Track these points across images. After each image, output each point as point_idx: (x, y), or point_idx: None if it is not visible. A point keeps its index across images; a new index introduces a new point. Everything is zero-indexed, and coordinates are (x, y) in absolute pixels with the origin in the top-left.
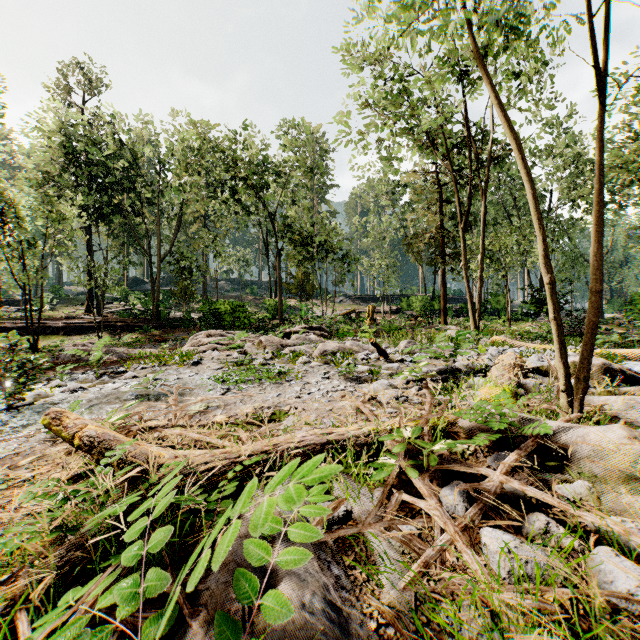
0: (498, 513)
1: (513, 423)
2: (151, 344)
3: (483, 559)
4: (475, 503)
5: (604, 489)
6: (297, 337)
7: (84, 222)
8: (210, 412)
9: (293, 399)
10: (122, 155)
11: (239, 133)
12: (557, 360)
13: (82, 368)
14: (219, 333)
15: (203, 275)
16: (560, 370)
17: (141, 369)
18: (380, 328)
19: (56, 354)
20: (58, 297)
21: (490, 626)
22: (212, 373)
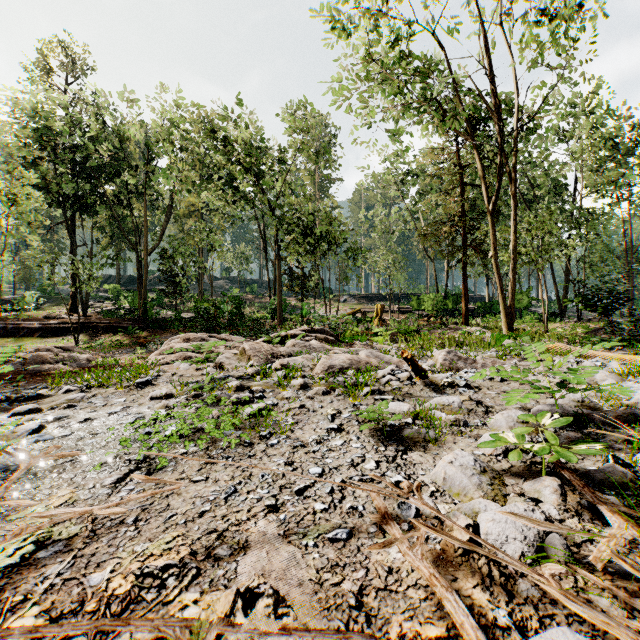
0: None
1: None
2: (133, 347)
3: None
4: None
5: None
6: (293, 343)
7: (66, 213)
8: (26, 576)
9: (259, 518)
10: (107, 140)
11: (232, 111)
12: None
13: (7, 385)
14: (199, 337)
15: (199, 273)
16: None
17: (64, 392)
18: (390, 329)
19: (5, 362)
20: (47, 296)
21: None
22: (149, 408)
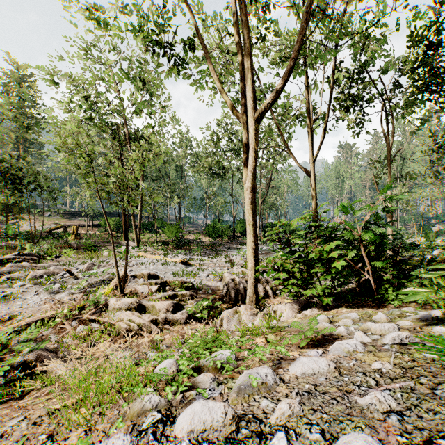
0: (83, 323)
1: (100, 301)
2: None
3: (76, 332)
4: (78, 322)
5: (110, 312)
6: (12, 265)
7: None
8: None
9: (19, 308)
10: None
11: None
12: (118, 281)
13: None
14: None
15: None
16: (118, 283)
17: None
18: (82, 242)
19: None
20: None
21: (72, 339)
22: None
